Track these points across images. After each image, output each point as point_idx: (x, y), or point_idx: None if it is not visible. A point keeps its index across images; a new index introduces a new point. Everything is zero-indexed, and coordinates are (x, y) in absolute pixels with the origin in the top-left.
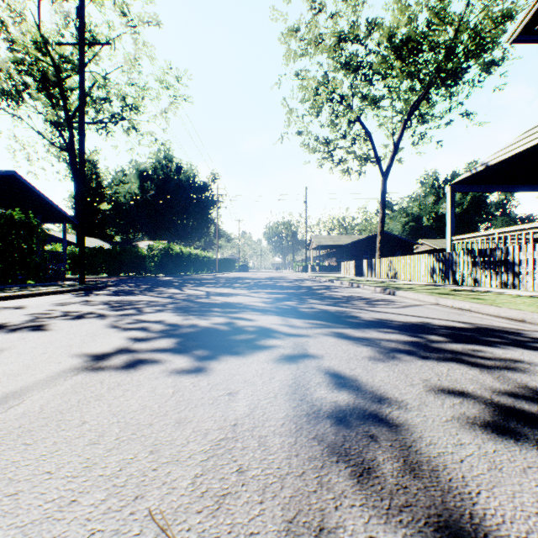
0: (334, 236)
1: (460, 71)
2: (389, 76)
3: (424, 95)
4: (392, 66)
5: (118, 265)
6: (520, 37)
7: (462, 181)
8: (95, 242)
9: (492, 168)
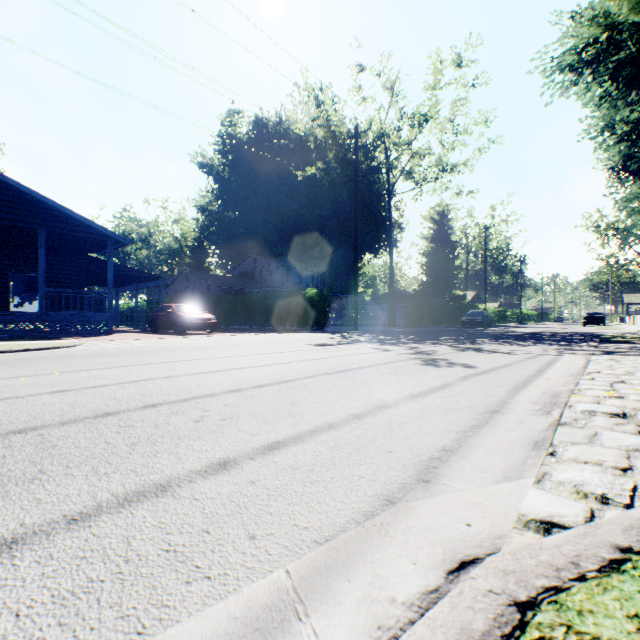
0: None
1: None
2: None
3: None
4: None
5: None
6: None
7: None
8: None
9: None
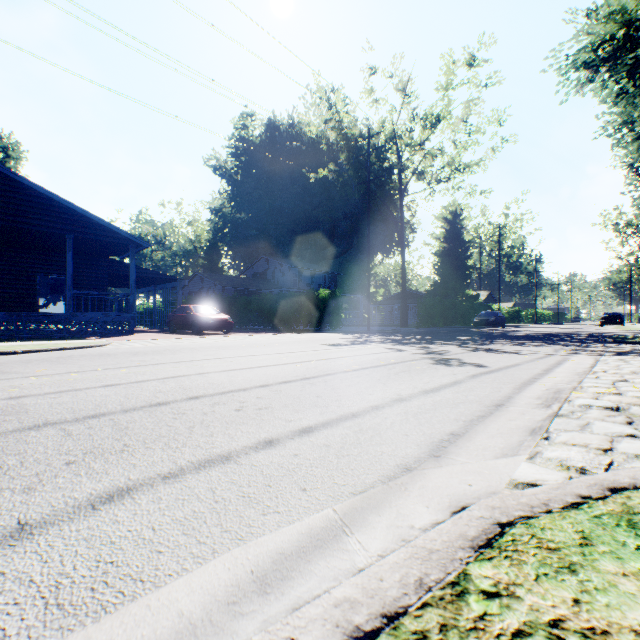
0: None
1: None
2: None
3: None
4: None
5: None
6: None
7: None
8: None
9: None
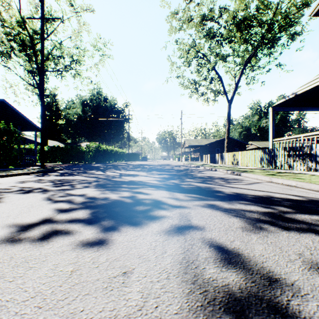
0: (198, 140)
1: (276, 39)
2: (233, 42)
3: (254, 53)
4: (234, 35)
5: (68, 157)
6: (318, 12)
7: (279, 104)
8: (55, 143)
9: (299, 96)
